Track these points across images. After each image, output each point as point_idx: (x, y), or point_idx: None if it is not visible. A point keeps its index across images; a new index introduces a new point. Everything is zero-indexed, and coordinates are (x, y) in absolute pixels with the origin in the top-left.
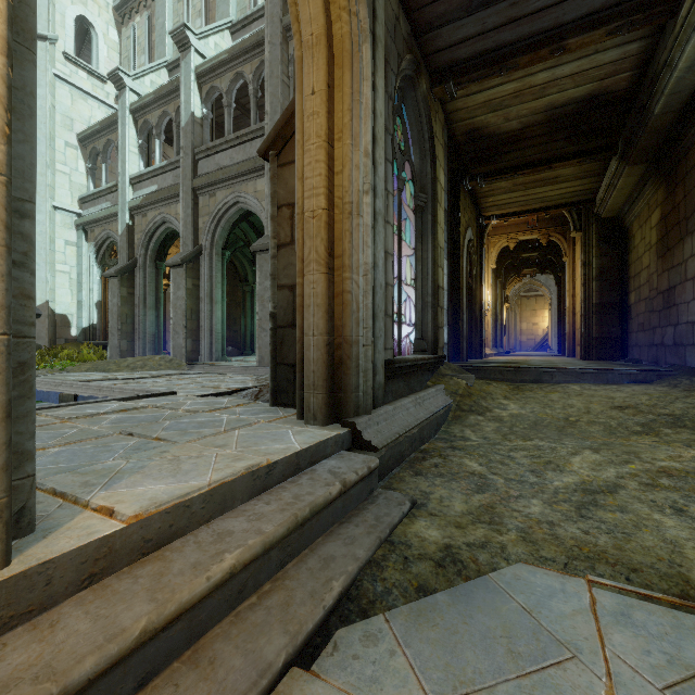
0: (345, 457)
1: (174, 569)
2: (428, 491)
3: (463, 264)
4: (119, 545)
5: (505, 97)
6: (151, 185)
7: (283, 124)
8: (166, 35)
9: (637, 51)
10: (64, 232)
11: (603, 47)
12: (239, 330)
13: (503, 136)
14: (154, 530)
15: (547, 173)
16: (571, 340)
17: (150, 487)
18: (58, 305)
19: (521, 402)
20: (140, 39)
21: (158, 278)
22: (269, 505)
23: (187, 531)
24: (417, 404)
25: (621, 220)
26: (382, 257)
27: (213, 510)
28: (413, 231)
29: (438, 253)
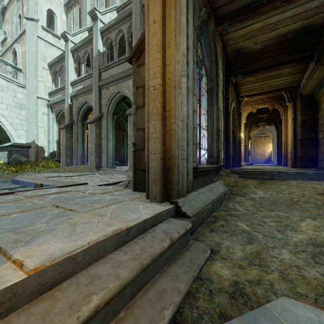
0: (172, 222)
1: (57, 308)
2: (219, 242)
3: (230, 119)
4: (21, 290)
5: (254, 31)
6: (80, 85)
7: (139, 44)
8: (87, 15)
9: None
10: (42, 109)
11: None
12: (121, 153)
13: (252, 53)
14: (49, 277)
15: (275, 72)
16: (285, 158)
17: (52, 244)
18: (39, 142)
19: (264, 190)
20: (76, 18)
21: (83, 129)
22: (126, 255)
23: (73, 274)
24: (210, 191)
25: (314, 96)
26: (191, 112)
27: (91, 259)
28: (206, 102)
29: (219, 113)
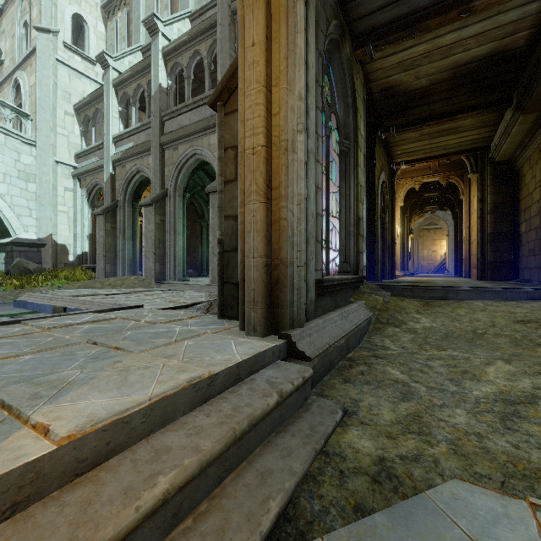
0: (282, 367)
1: (104, 495)
2: (357, 398)
3: (378, 201)
4: (49, 469)
5: (416, 57)
6: (128, 142)
7: (229, 78)
8: (141, 25)
9: (536, 11)
10: (64, 181)
11: (505, 8)
12: (197, 256)
13: (413, 92)
14: (89, 449)
15: (450, 124)
16: (467, 264)
17: (93, 400)
18: (59, 237)
19: (432, 316)
20: (121, 30)
21: (134, 215)
22: (209, 417)
23: (126, 447)
24: (343, 317)
25: (513, 163)
26: (314, 190)
27: (154, 424)
28: (338, 172)
29: (359, 190)
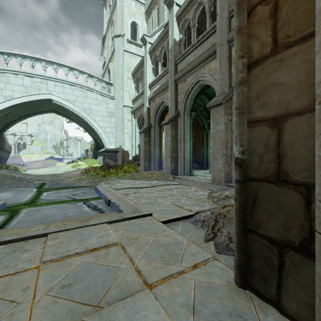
0: None
1: None
2: None
3: None
4: None
5: None
6: (157, 85)
7: None
8: (164, 11)
9: None
10: (127, 116)
11: None
12: (200, 155)
13: None
14: None
15: None
16: None
17: None
18: (125, 147)
19: None
20: (154, 21)
21: (160, 131)
22: None
23: None
24: None
25: None
26: None
27: None
28: None
29: None
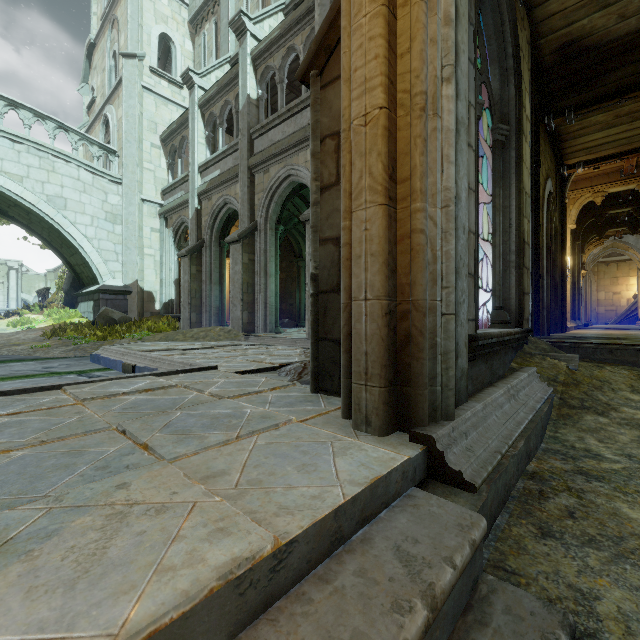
0: (422, 508)
1: None
2: (585, 588)
3: (543, 220)
4: None
5: None
6: (215, 170)
7: (326, 29)
8: (229, 33)
9: None
10: (150, 221)
11: None
12: (294, 303)
13: (611, 45)
14: None
15: None
16: None
17: None
18: (145, 283)
19: None
20: (209, 44)
21: (221, 256)
22: None
23: None
24: (511, 397)
25: None
26: (465, 188)
27: None
28: (489, 174)
29: (523, 199)
